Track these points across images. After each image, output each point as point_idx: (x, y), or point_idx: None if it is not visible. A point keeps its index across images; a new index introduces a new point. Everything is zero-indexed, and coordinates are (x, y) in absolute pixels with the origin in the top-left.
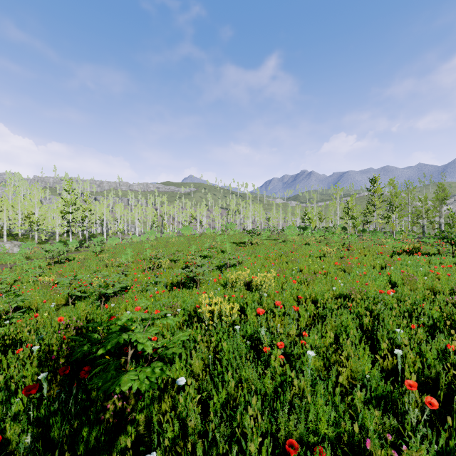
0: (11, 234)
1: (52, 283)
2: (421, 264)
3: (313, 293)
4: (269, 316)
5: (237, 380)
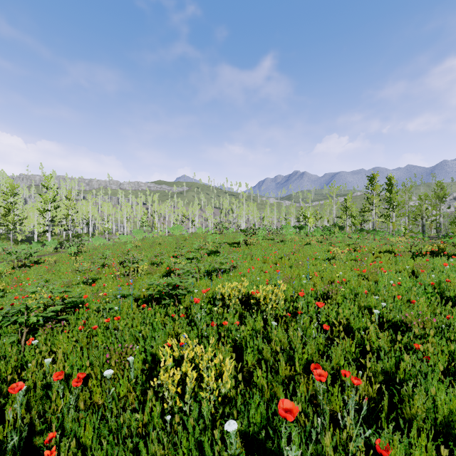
0: None
1: None
2: None
3: (345, 319)
4: (285, 368)
5: None
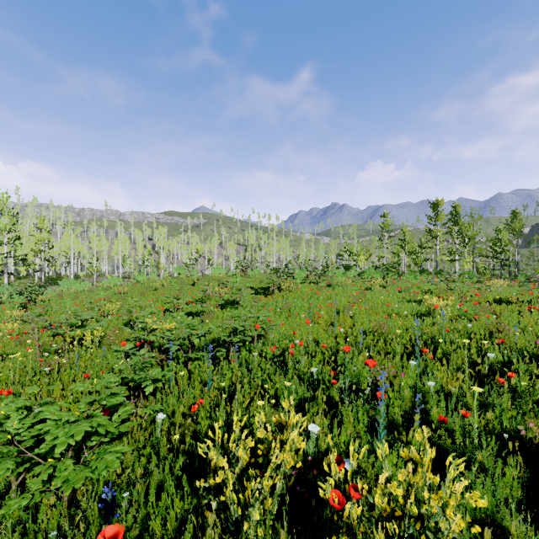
0: None
1: None
2: None
3: None
4: None
5: None
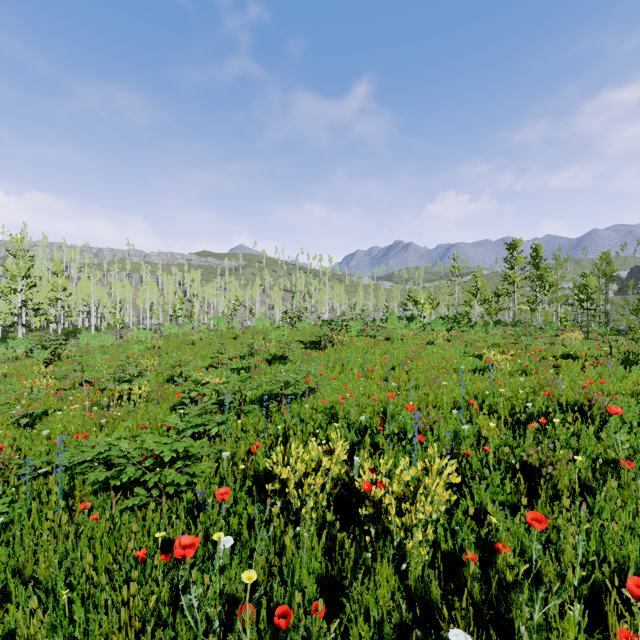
0: None
1: None
2: None
3: None
4: None
5: None
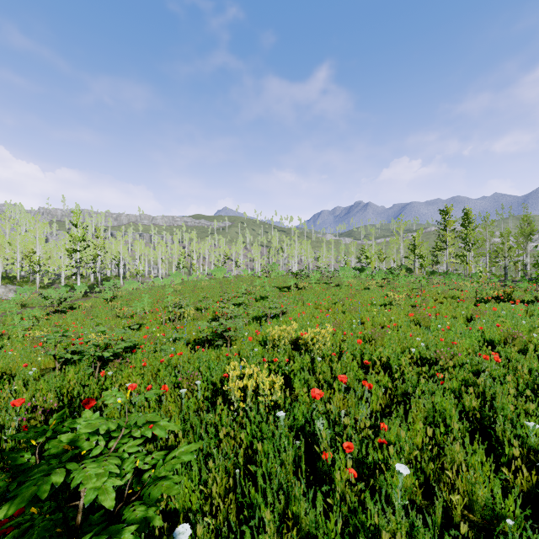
0: (7, 277)
1: (44, 339)
2: (520, 315)
3: (385, 357)
4: (326, 391)
5: (281, 513)
